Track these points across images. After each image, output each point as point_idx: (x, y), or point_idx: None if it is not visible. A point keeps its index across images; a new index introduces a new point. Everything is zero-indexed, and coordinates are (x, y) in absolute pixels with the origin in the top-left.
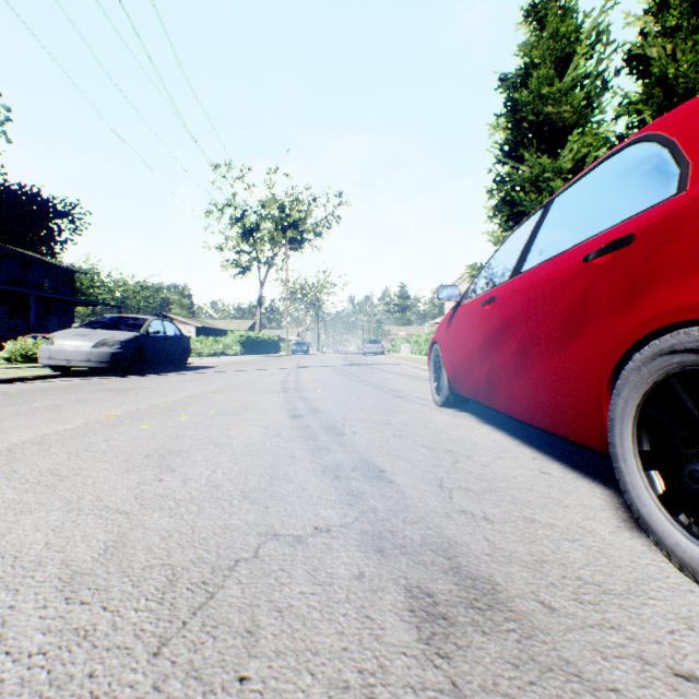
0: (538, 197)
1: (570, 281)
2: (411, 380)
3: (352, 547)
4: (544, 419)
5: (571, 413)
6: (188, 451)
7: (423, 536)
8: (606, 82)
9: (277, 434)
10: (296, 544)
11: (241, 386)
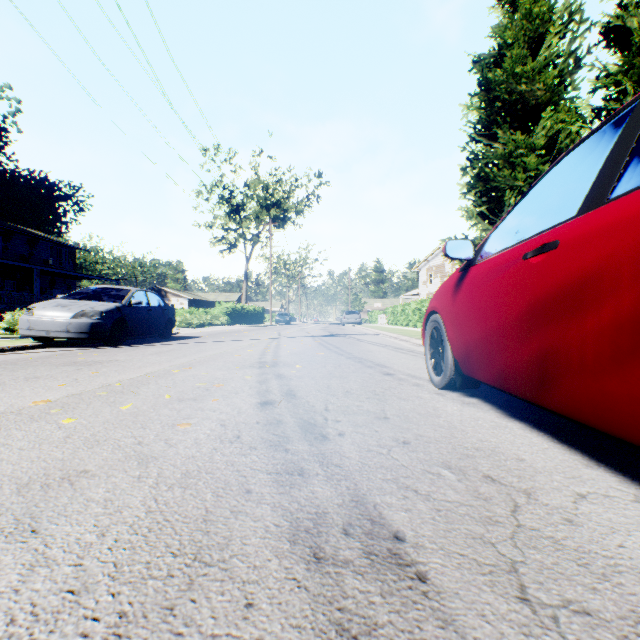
0: (511, 173)
1: None
2: (394, 352)
3: None
4: None
5: None
6: (92, 475)
7: None
8: (579, 60)
9: (236, 436)
10: None
11: (216, 359)
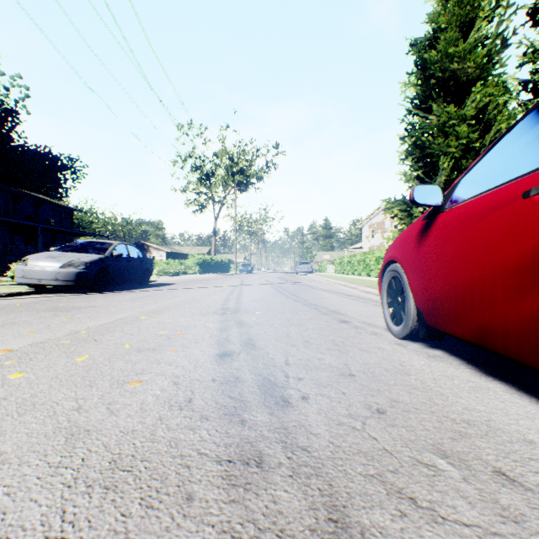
0: (445, 141)
1: None
2: (346, 299)
3: None
4: None
5: None
6: (1, 461)
7: None
8: (505, 40)
9: (187, 400)
10: None
11: (183, 305)
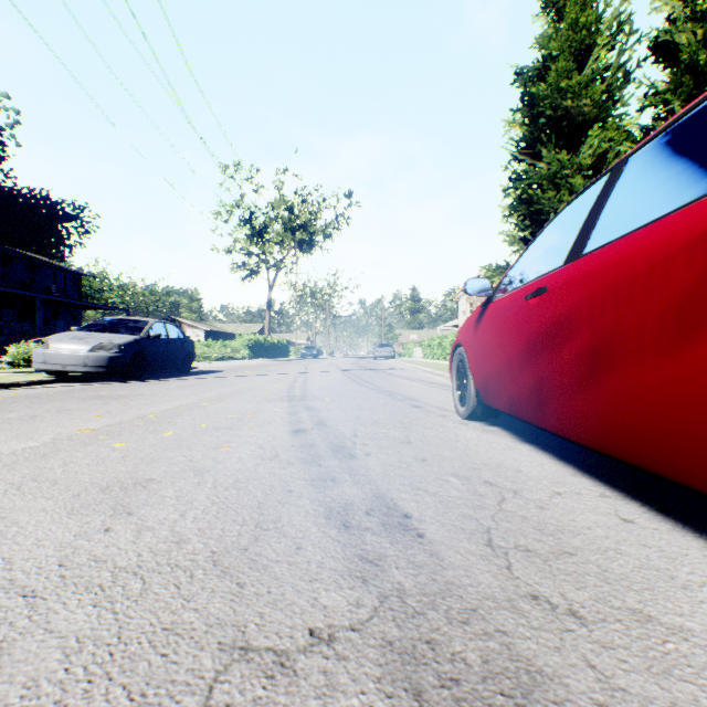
0: (557, 194)
1: (685, 253)
2: (427, 387)
3: (369, 684)
4: (626, 448)
5: (681, 445)
6: (159, 481)
7: (483, 656)
8: (628, 74)
9: (274, 456)
10: (277, 674)
11: (243, 393)
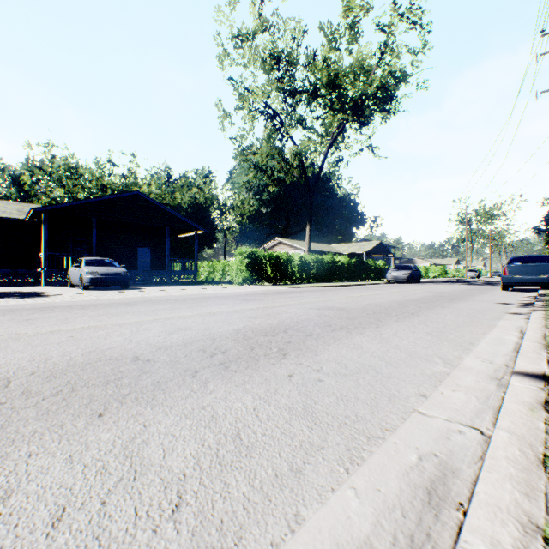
0: None
1: None
2: None
3: None
4: None
5: None
6: None
7: None
8: None
9: None
10: None
11: None
